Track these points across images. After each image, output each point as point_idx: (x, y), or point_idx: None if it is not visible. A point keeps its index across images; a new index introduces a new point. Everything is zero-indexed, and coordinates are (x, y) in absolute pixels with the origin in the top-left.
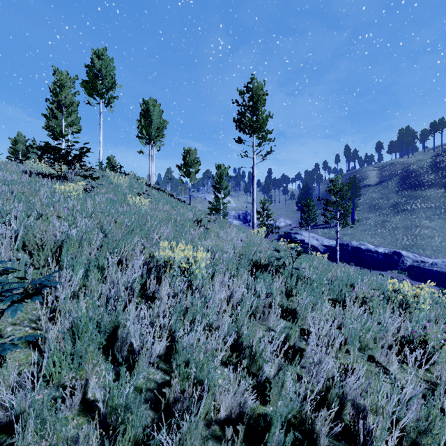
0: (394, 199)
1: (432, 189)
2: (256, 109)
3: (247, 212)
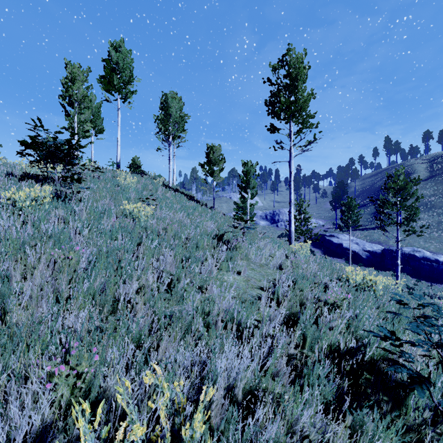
0: None
1: None
2: (295, 87)
3: (274, 212)
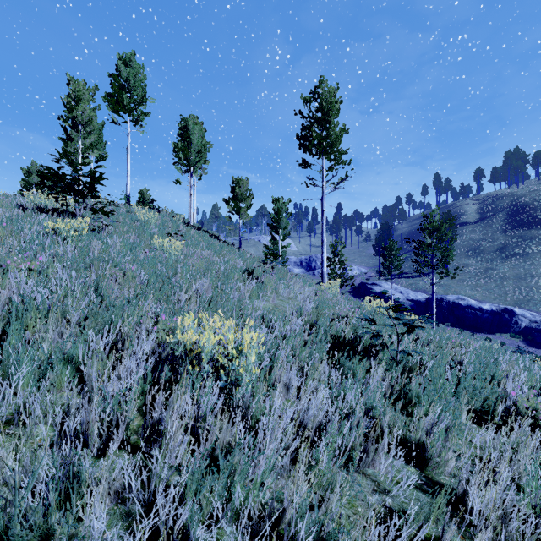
0: (501, 241)
1: None
2: (327, 122)
3: (311, 257)
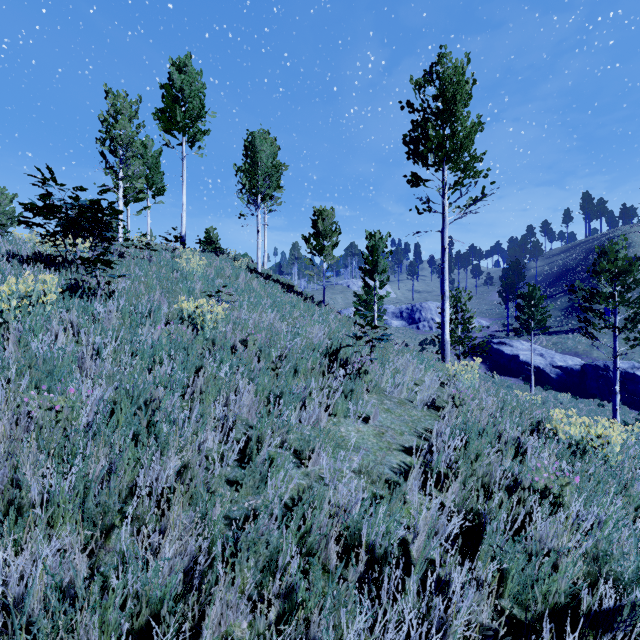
0: None
1: None
2: (452, 112)
3: (414, 306)
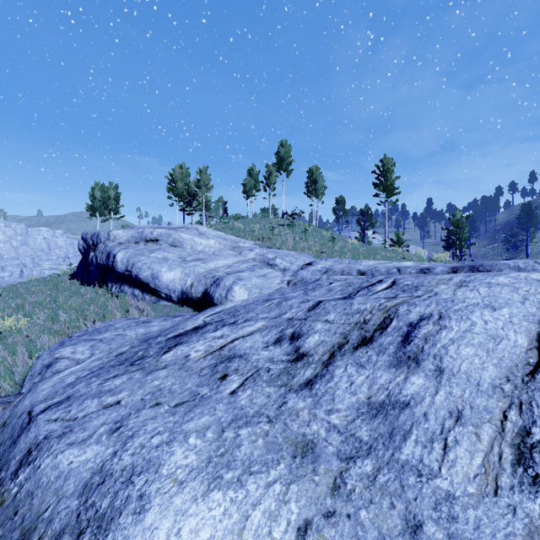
0: None
1: None
2: (387, 177)
3: None
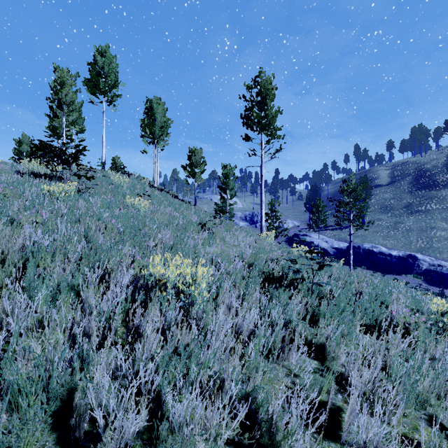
0: (407, 200)
1: (447, 189)
2: (265, 104)
3: (253, 213)
